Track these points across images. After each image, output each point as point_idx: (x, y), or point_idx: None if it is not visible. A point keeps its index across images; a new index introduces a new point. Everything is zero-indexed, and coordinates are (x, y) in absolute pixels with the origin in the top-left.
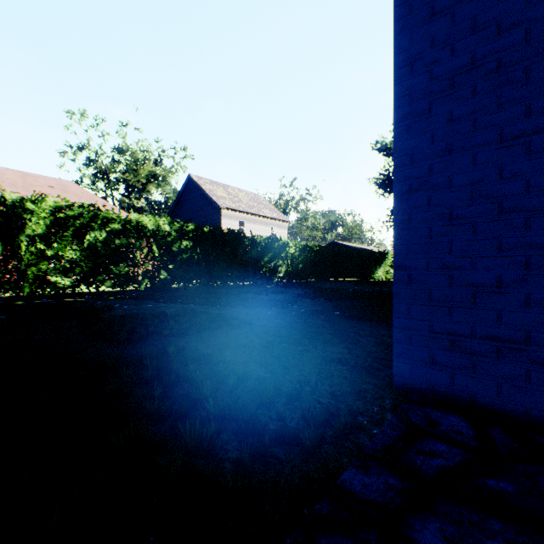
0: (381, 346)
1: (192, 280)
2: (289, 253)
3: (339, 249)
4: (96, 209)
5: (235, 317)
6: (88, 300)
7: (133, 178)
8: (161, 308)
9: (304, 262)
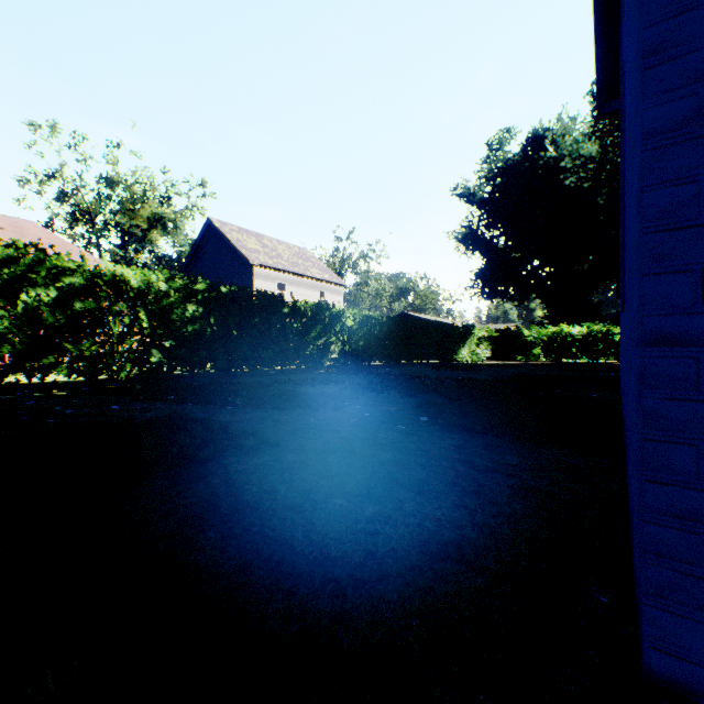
0: (527, 498)
1: (203, 365)
2: (346, 326)
3: (412, 321)
4: (39, 252)
5: (252, 431)
6: (21, 397)
7: (128, 222)
8: (135, 411)
9: (366, 338)
